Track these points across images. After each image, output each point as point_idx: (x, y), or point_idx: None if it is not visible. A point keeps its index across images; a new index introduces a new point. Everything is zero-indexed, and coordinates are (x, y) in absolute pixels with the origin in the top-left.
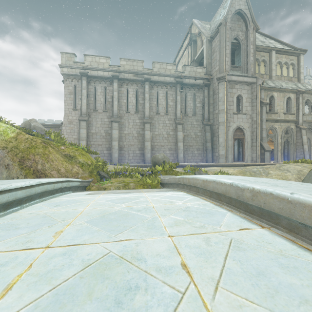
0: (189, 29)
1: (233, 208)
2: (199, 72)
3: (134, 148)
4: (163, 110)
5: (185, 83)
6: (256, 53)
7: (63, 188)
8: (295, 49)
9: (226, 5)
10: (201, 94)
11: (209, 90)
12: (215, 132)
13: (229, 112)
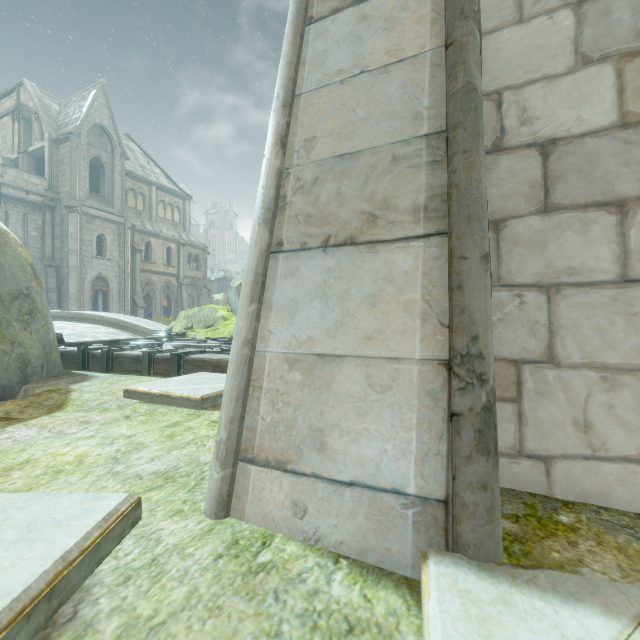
0: (15, 86)
1: None
2: (35, 184)
3: None
4: None
5: (6, 194)
6: (132, 181)
7: None
8: (182, 191)
9: (82, 107)
10: (40, 217)
11: (54, 216)
12: (64, 279)
13: (86, 254)
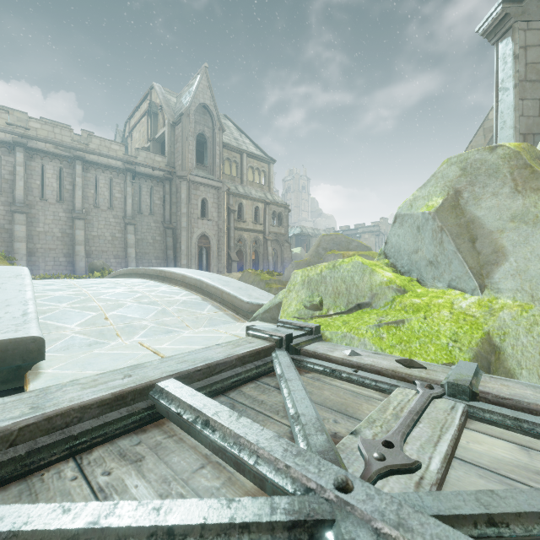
0: (149, 90)
1: (127, 278)
2: (158, 162)
3: (57, 254)
4: (105, 204)
5: (139, 171)
6: (228, 152)
7: None
8: (267, 156)
9: (191, 92)
10: (162, 189)
11: (171, 186)
12: (178, 238)
13: (193, 216)
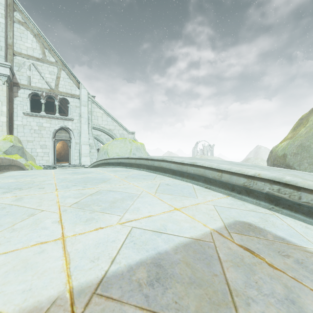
0: None
1: None
2: None
3: None
4: None
5: None
6: None
7: (272, 195)
8: None
9: None
10: None
11: None
12: None
13: None
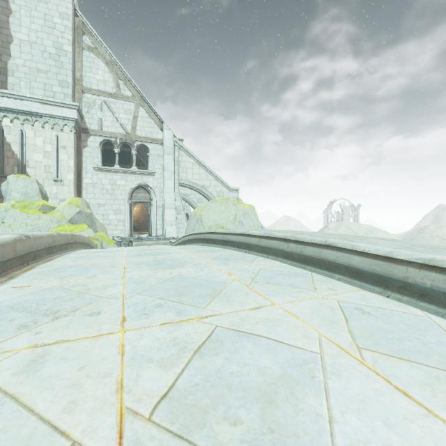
0: None
1: None
2: None
3: None
4: None
5: None
6: None
7: None
8: None
9: None
10: None
11: None
12: None
13: None
